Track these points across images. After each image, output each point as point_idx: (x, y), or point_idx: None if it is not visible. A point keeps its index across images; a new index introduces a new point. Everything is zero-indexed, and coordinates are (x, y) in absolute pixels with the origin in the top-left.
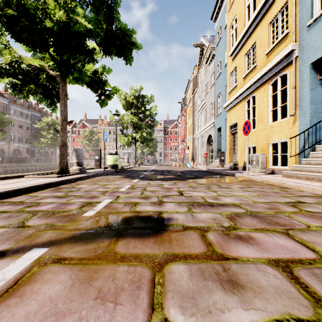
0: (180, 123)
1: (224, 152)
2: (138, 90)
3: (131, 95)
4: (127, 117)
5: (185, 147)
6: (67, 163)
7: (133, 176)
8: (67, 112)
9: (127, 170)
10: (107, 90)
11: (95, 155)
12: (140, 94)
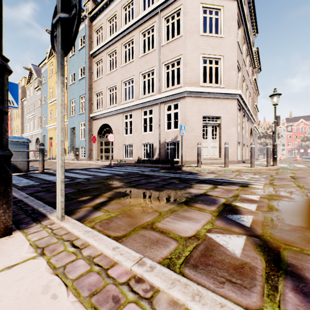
0: None
1: (47, 150)
2: None
3: None
4: None
5: None
6: None
7: None
8: None
9: None
10: None
11: None
12: None
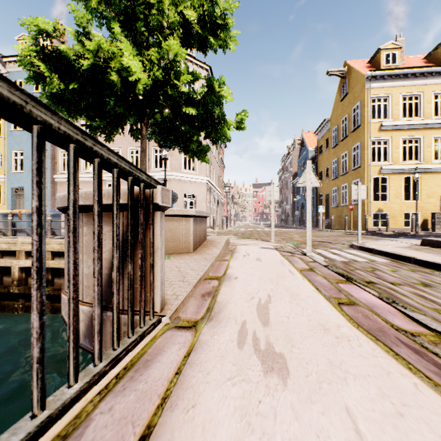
0: None
1: None
2: None
3: None
4: None
5: None
6: None
7: None
8: None
9: None
10: None
11: None
12: None
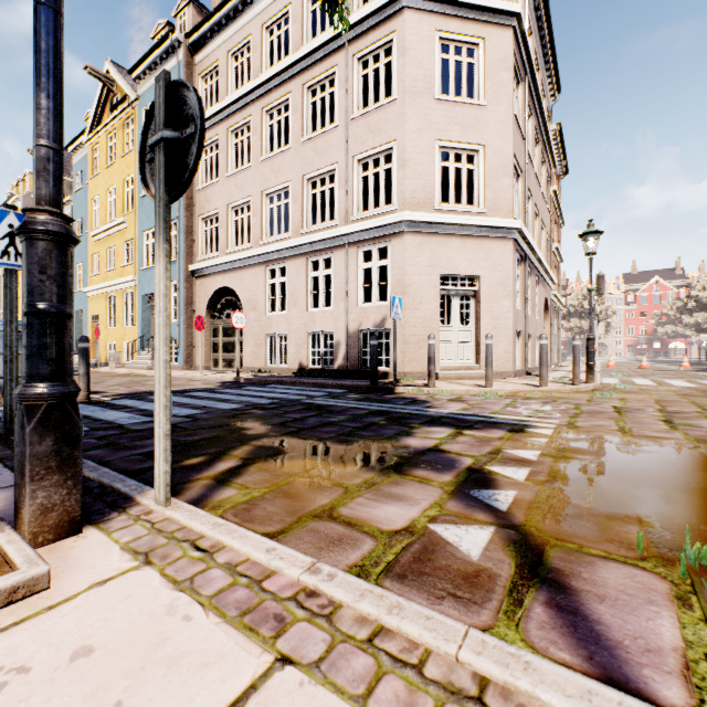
0: None
1: None
2: None
3: None
4: None
5: None
6: None
7: None
8: None
9: None
10: None
11: None
12: None
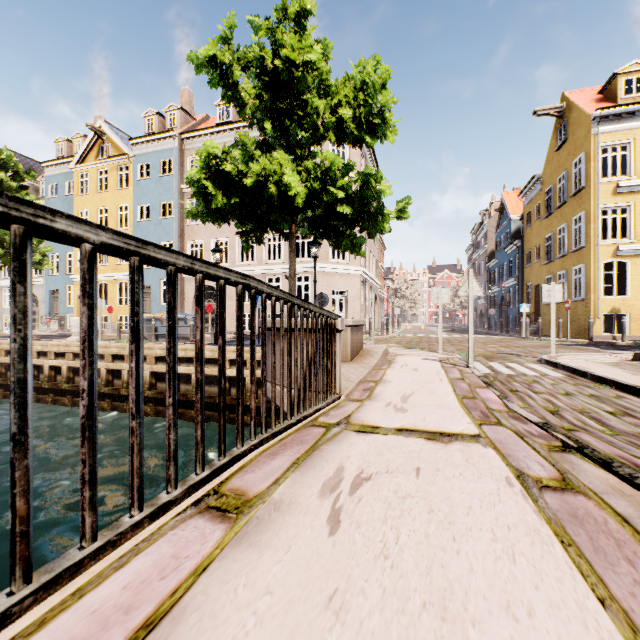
0: None
1: (65, 317)
2: None
3: None
4: None
5: None
6: None
7: None
8: None
9: None
10: None
11: None
12: None
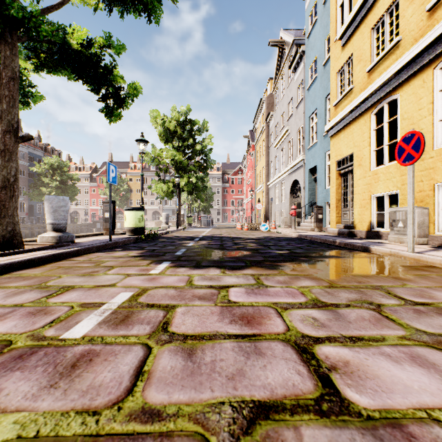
0: (247, 166)
1: (323, 207)
2: (184, 112)
3: (173, 119)
4: (166, 154)
5: (254, 201)
6: (15, 225)
7: (161, 254)
8: (18, 116)
9: (161, 237)
10: (118, 88)
11: (105, 210)
12: (186, 118)
